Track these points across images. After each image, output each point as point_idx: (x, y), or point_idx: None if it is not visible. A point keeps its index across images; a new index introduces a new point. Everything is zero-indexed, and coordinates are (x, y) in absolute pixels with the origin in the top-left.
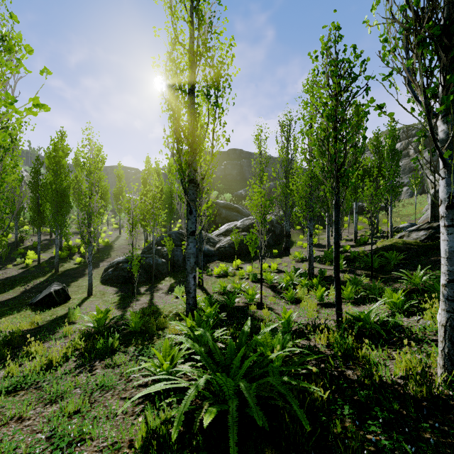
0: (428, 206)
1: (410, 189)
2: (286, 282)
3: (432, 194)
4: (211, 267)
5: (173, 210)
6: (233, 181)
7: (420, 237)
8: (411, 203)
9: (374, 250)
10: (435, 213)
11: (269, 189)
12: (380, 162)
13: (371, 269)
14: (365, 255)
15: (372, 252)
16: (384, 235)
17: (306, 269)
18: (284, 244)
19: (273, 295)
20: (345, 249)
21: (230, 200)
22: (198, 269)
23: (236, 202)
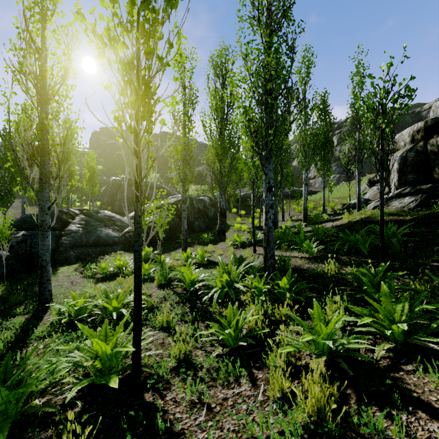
0: (364, 187)
1: (336, 177)
2: (221, 287)
3: (401, 156)
4: (103, 262)
5: (72, 186)
6: (164, 164)
7: (407, 204)
8: (340, 188)
9: (346, 226)
10: (406, 178)
11: (203, 172)
12: (327, 128)
13: (381, 252)
14: (334, 233)
15: (382, 220)
16: (337, 212)
17: (253, 257)
18: (218, 225)
19: (189, 327)
20: (299, 228)
21: (158, 181)
22: (76, 267)
23: (165, 184)
